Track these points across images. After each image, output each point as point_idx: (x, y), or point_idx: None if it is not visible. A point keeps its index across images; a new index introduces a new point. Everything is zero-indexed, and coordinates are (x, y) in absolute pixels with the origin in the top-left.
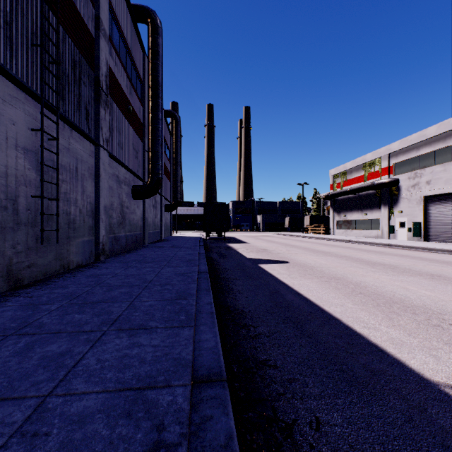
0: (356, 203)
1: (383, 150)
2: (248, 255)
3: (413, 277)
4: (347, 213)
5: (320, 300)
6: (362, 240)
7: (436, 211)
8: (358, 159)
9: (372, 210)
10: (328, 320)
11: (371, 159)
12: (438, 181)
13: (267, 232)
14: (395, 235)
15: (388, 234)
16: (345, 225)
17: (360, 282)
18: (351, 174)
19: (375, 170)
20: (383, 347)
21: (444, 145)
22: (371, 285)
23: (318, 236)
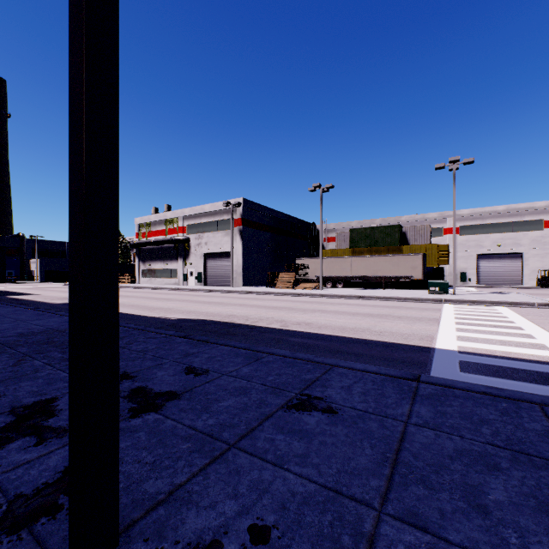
0: (159, 254)
1: (179, 212)
2: (54, 302)
3: (175, 301)
4: (152, 263)
5: (123, 311)
6: (162, 286)
7: (210, 264)
8: (161, 215)
9: (172, 261)
10: (126, 314)
11: (171, 217)
12: (211, 243)
13: (51, 283)
14: (188, 282)
15: (183, 281)
16: (150, 274)
17: (146, 305)
18: (155, 226)
19: (174, 227)
20: (145, 315)
21: (214, 220)
22: (151, 305)
23: (123, 285)
